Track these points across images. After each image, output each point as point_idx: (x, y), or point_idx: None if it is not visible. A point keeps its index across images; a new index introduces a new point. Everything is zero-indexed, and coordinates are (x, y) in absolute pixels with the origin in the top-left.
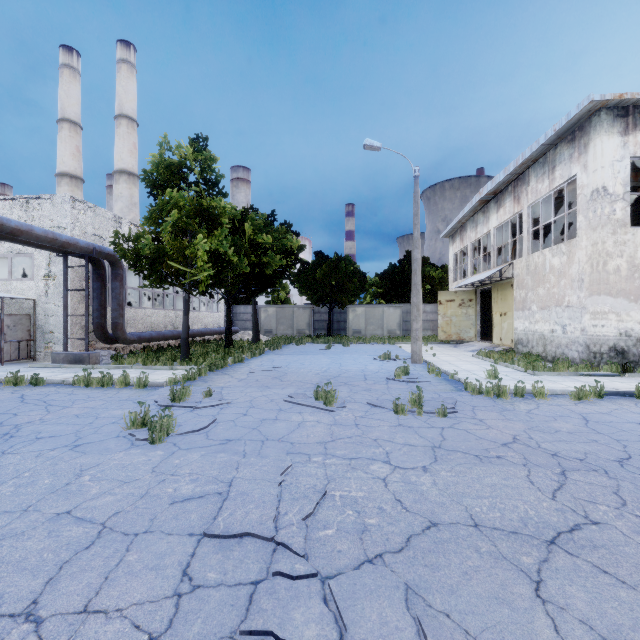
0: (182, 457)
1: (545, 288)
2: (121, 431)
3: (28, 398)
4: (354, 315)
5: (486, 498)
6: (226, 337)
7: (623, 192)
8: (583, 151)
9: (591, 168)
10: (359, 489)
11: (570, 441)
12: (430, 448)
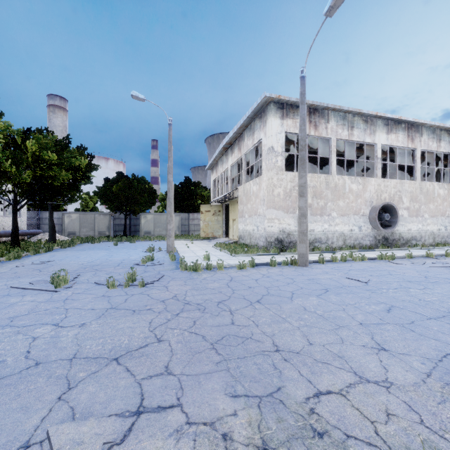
0: None
1: (251, 204)
2: None
3: None
4: (145, 220)
5: (104, 338)
6: (12, 238)
7: (281, 151)
8: (265, 125)
9: (267, 135)
10: (1, 349)
11: (206, 294)
12: (105, 309)
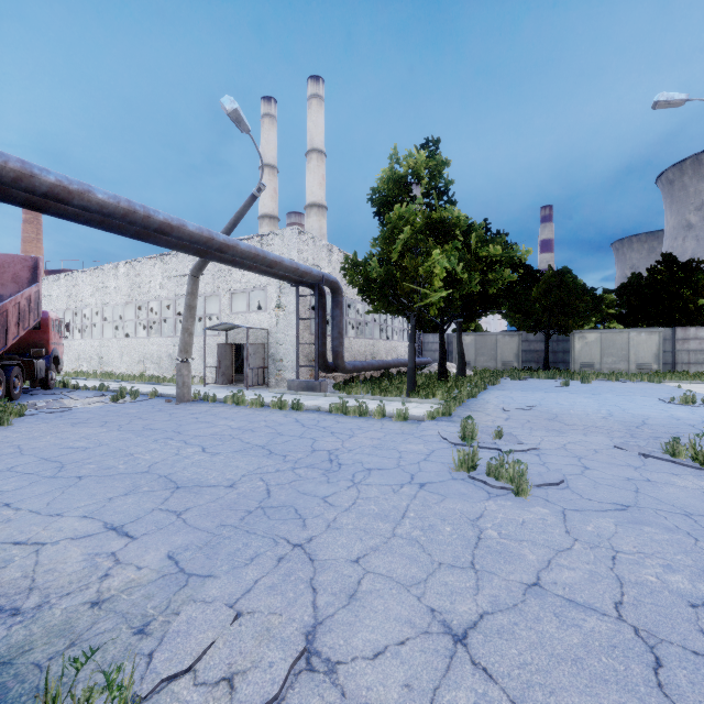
0: (588, 522)
1: None
2: (449, 472)
3: (305, 423)
4: (582, 343)
5: None
6: (440, 368)
7: None
8: None
9: None
10: None
11: None
12: None
